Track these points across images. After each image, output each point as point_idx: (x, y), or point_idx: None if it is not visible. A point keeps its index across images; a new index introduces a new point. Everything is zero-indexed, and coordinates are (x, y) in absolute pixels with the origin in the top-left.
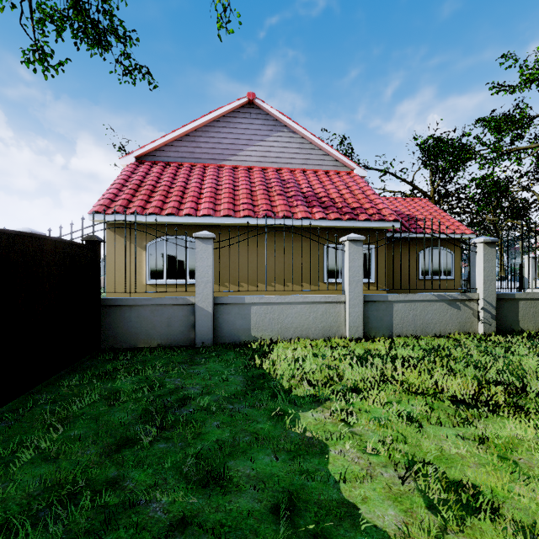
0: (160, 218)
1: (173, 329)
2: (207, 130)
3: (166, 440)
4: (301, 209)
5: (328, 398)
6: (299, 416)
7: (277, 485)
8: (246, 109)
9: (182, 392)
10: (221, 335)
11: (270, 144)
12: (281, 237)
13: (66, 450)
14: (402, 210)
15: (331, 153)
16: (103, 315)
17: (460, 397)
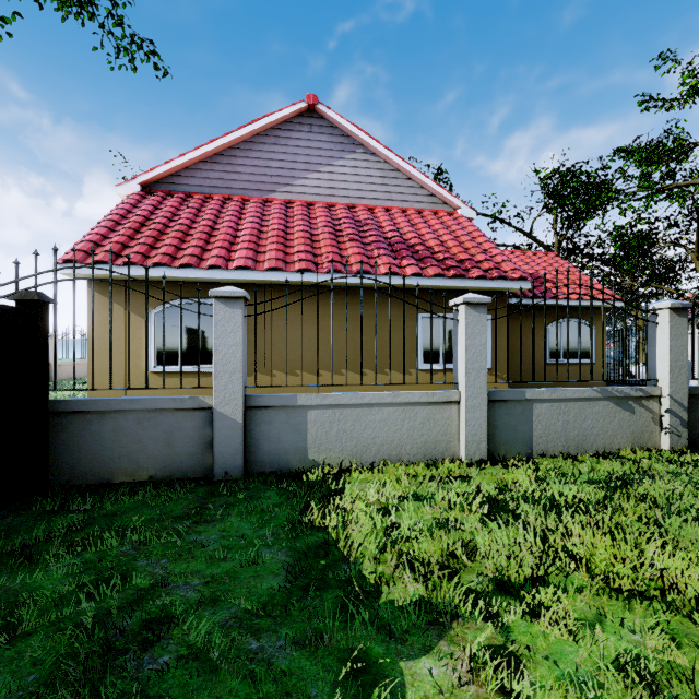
0: (171, 271)
1: (175, 451)
2: (248, 147)
3: None
4: (386, 260)
5: (455, 612)
6: (402, 675)
7: None
8: (304, 119)
9: (160, 597)
10: (257, 459)
11: (340, 170)
12: (356, 303)
13: None
14: (522, 267)
15: (426, 185)
16: (52, 428)
17: None
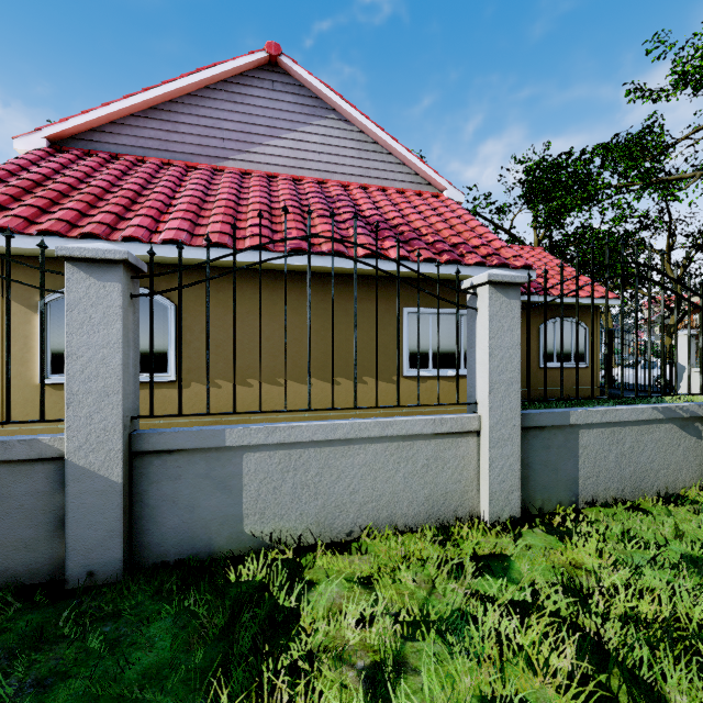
0: (66, 243)
1: None
2: (193, 102)
3: None
4: (364, 240)
5: None
6: None
7: None
8: (265, 74)
9: None
10: (153, 541)
11: (308, 138)
12: (326, 293)
13: None
14: None
15: (408, 161)
16: None
17: None
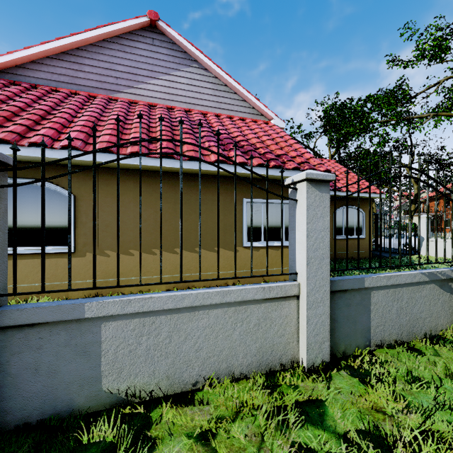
0: None
1: None
2: (94, 50)
3: None
4: (215, 150)
5: None
6: None
7: None
8: (147, 33)
9: None
10: (15, 406)
11: (178, 79)
12: (188, 188)
13: None
14: None
15: (247, 99)
16: None
17: None
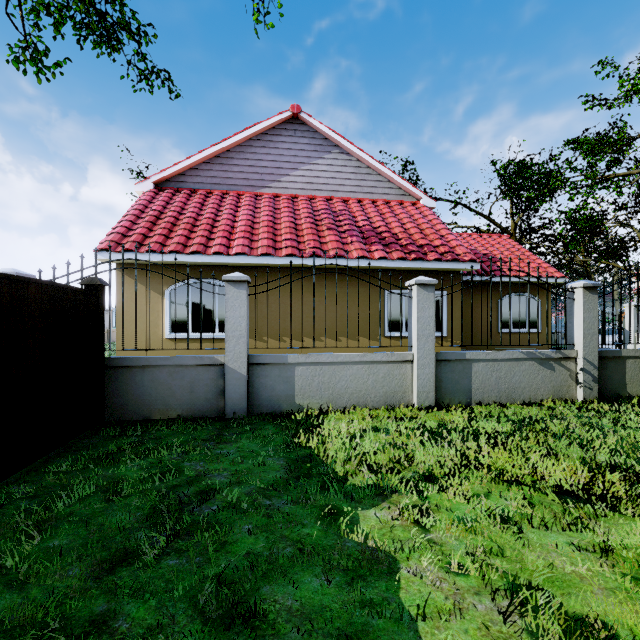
0: (183, 257)
1: (196, 396)
2: (242, 150)
3: (178, 553)
4: (357, 246)
5: (394, 490)
6: (358, 516)
7: (330, 625)
8: (289, 126)
9: (204, 481)
10: (257, 403)
11: (319, 168)
12: (332, 281)
13: (40, 570)
14: (478, 248)
15: (393, 179)
16: (107, 378)
17: (566, 487)
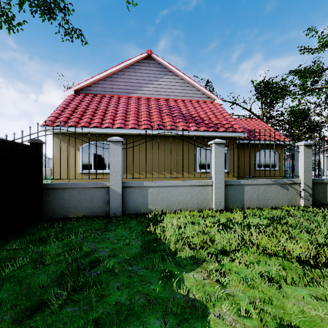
0: (88, 129)
1: (94, 204)
2: (121, 73)
3: (74, 303)
4: (182, 124)
5: (204, 260)
6: (183, 277)
7: None
8: (146, 61)
9: (94, 254)
10: (127, 208)
11: (162, 83)
12: (169, 142)
13: None
14: (245, 126)
15: (200, 89)
16: (44, 195)
17: (302, 257)
